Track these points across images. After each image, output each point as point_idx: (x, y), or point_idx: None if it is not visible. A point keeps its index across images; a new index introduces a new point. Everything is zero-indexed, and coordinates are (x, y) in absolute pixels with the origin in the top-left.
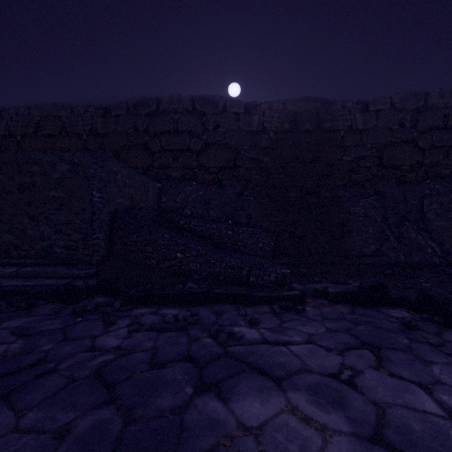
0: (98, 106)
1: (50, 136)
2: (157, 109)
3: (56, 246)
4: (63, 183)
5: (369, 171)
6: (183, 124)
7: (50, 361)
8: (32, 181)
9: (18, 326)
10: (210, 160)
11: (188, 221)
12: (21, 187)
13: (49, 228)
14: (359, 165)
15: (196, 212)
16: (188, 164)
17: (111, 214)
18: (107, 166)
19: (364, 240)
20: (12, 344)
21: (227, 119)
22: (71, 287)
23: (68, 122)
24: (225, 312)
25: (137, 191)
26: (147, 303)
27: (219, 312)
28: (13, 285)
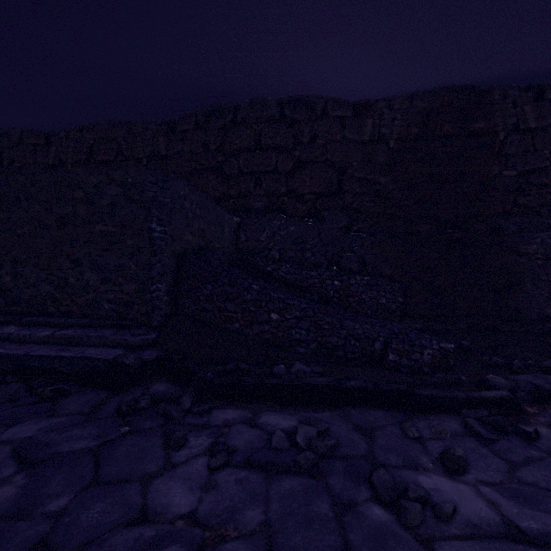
0: (160, 121)
1: (104, 163)
2: (234, 119)
3: (105, 300)
4: (114, 212)
5: (548, 191)
6: (268, 137)
7: (56, 549)
8: (74, 212)
9: (28, 438)
10: (305, 184)
11: (278, 267)
12: (61, 220)
13: (96, 275)
14: (529, 182)
15: (287, 255)
16: (274, 191)
17: (176, 256)
18: (171, 188)
19: (545, 295)
20: (3, 486)
21: (327, 126)
22: (118, 366)
23: (125, 144)
24: (377, 428)
25: (210, 226)
26: (233, 398)
27: (365, 427)
28: (44, 356)
